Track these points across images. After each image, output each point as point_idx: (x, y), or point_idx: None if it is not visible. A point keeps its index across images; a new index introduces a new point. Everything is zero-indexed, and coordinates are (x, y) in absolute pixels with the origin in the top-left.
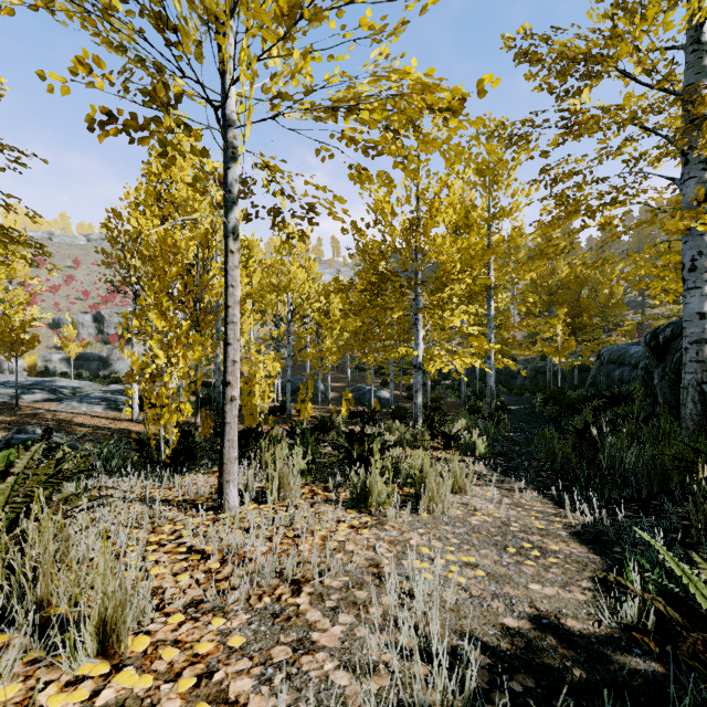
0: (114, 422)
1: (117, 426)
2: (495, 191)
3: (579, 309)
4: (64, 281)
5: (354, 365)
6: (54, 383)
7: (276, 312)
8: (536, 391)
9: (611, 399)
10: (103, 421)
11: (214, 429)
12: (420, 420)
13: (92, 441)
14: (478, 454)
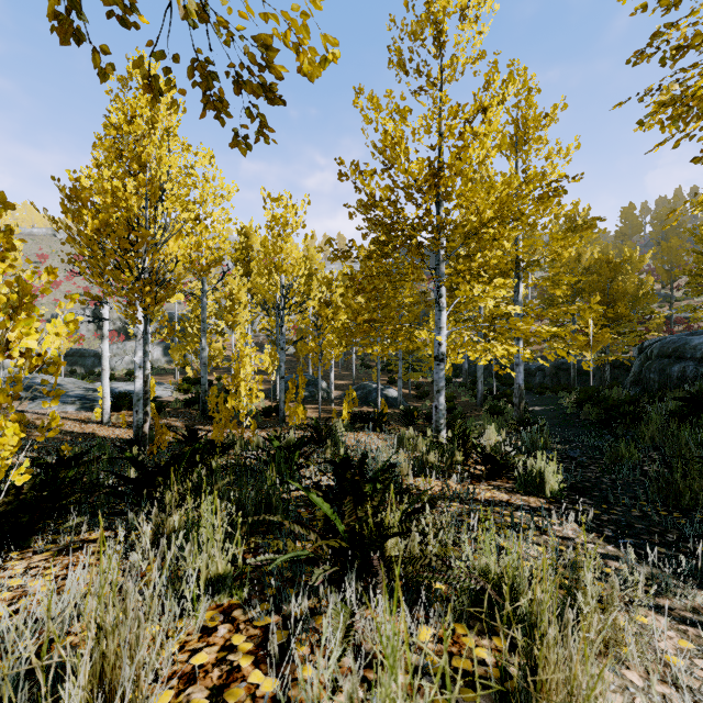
0: (81, 425)
1: (82, 430)
2: (526, 152)
3: (612, 298)
4: (66, 276)
5: (359, 361)
6: (33, 380)
7: (269, 299)
8: (559, 390)
9: (691, 401)
10: (69, 423)
11: (184, 436)
12: (443, 429)
13: (39, 450)
14: (548, 492)
